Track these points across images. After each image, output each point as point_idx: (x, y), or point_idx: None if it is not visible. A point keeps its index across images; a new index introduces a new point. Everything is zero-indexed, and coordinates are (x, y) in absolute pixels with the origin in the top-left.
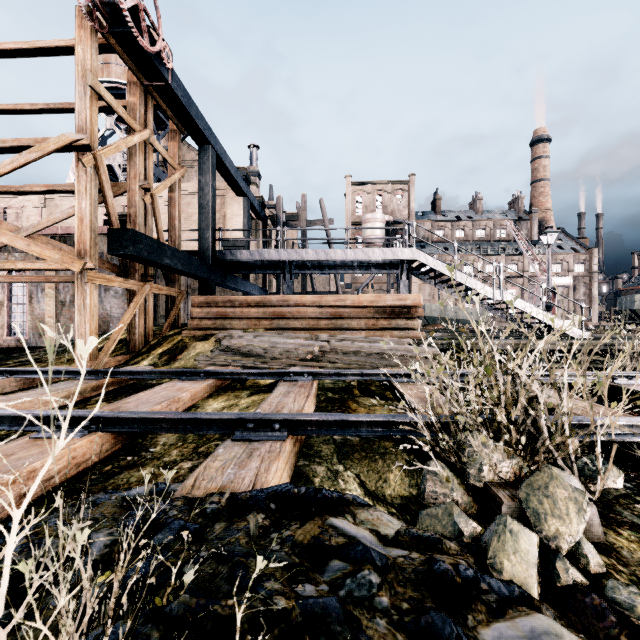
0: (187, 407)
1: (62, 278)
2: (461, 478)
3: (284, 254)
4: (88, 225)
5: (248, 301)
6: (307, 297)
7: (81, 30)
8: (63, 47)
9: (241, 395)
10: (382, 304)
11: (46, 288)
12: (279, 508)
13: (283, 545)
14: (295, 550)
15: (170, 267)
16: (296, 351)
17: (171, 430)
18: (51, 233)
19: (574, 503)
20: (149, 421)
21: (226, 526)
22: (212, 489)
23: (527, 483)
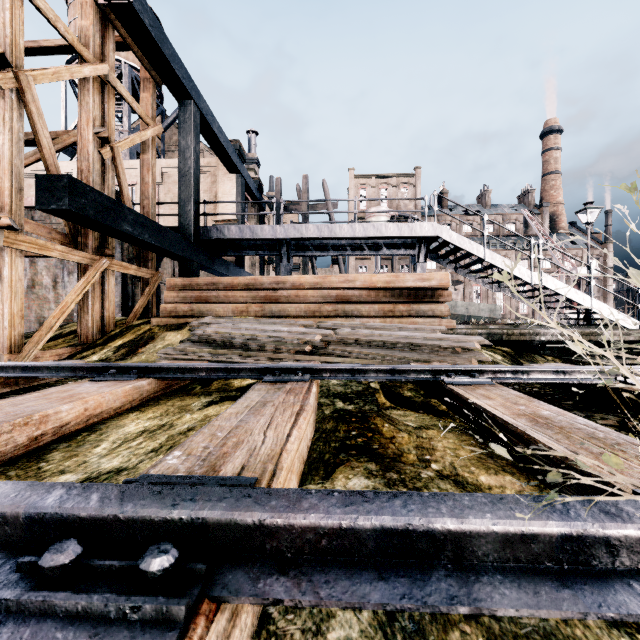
0: (72, 431)
1: None
2: None
3: (280, 230)
4: (7, 168)
5: (235, 283)
6: (307, 278)
7: None
8: None
9: (191, 405)
10: (400, 285)
11: None
12: None
13: None
14: None
15: (133, 237)
16: (291, 341)
17: None
18: None
19: None
20: None
21: None
22: None
23: None
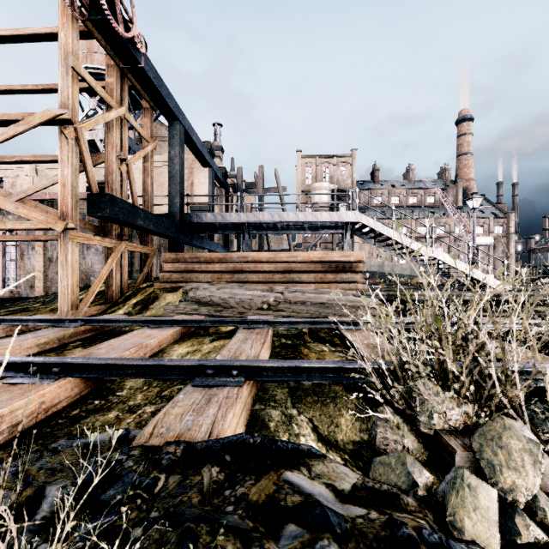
0: (154, 352)
1: (48, 237)
2: (409, 423)
3: (243, 216)
4: (70, 190)
5: (212, 257)
6: (263, 254)
7: (64, 18)
8: (48, 34)
9: (204, 341)
10: (329, 260)
11: (36, 246)
12: (234, 460)
13: (237, 506)
14: (249, 512)
15: (143, 227)
16: (254, 301)
17: (136, 376)
18: (40, 198)
19: (529, 455)
20: (116, 367)
21: (180, 481)
22: (170, 437)
23: (480, 433)
